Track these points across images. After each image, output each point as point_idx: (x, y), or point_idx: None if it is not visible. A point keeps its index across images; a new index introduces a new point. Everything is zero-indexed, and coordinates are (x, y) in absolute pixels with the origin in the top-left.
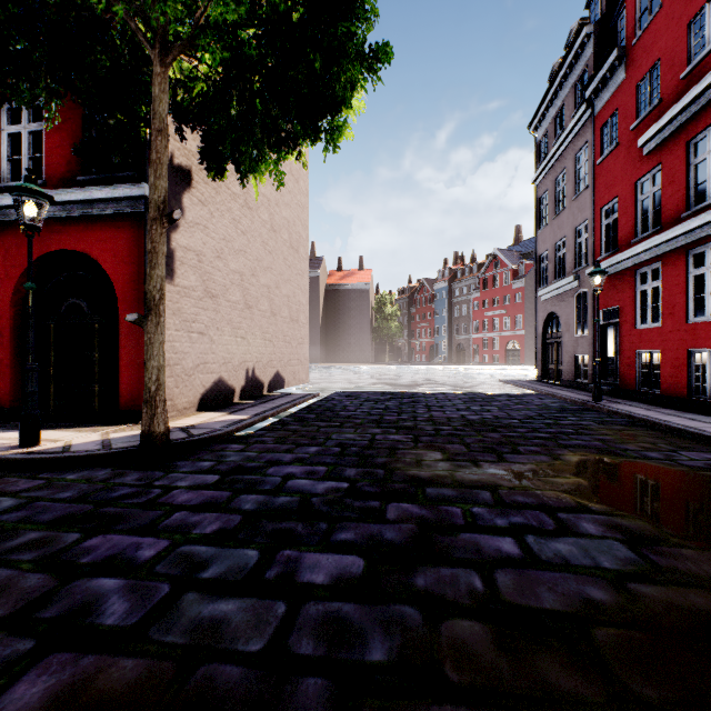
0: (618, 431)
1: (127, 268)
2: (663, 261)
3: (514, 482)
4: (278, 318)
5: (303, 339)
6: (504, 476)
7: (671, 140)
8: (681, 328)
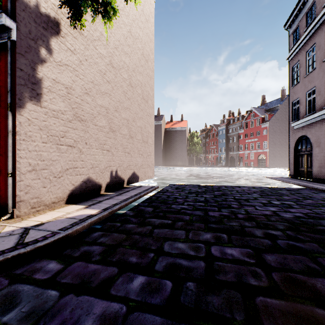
0: None
1: None
2: None
3: None
4: (134, 139)
5: (151, 153)
6: None
7: None
8: None
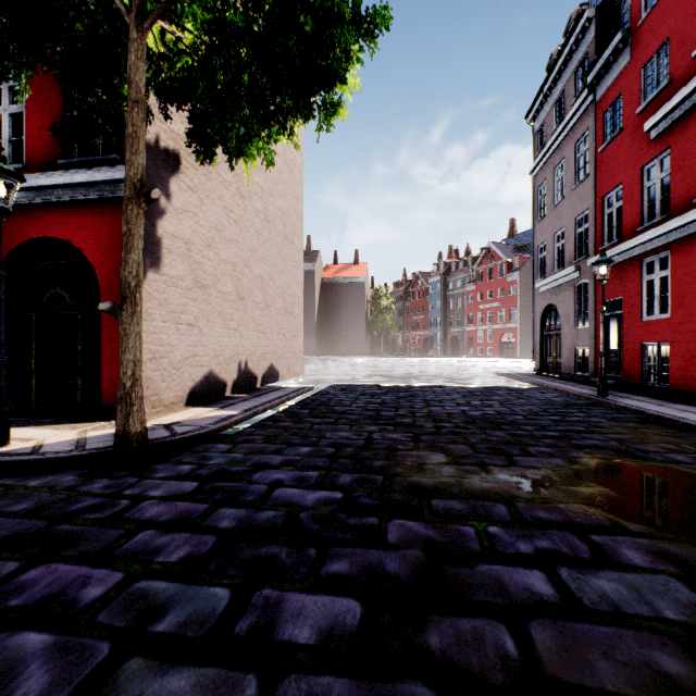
0: (632, 429)
1: (110, 256)
2: (672, 249)
3: (532, 492)
4: (272, 310)
5: (298, 331)
6: (519, 484)
7: (681, 123)
8: (692, 319)
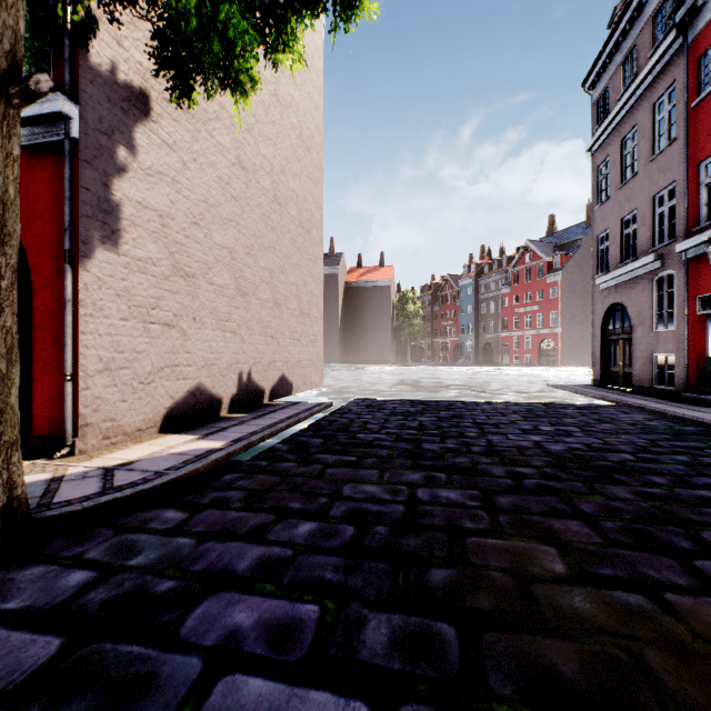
0: None
1: (43, 226)
2: None
3: None
4: (283, 310)
5: (316, 336)
6: None
7: None
8: None
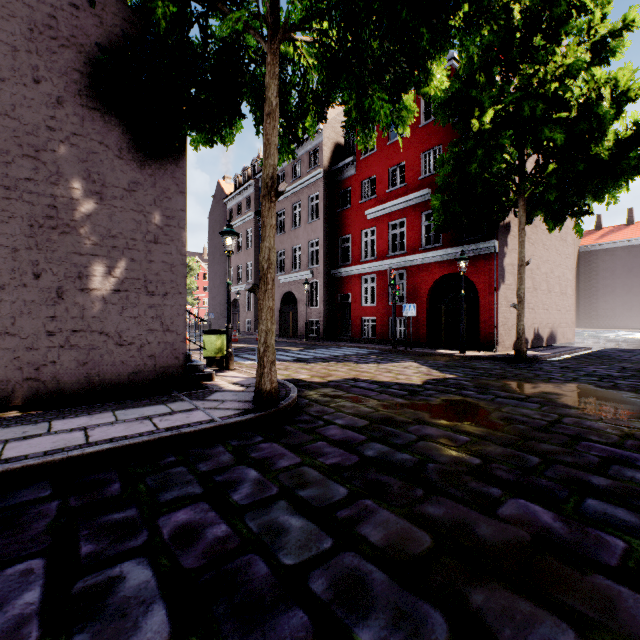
0: None
1: (483, 279)
2: None
3: None
4: (551, 293)
5: (570, 307)
6: None
7: None
8: None
